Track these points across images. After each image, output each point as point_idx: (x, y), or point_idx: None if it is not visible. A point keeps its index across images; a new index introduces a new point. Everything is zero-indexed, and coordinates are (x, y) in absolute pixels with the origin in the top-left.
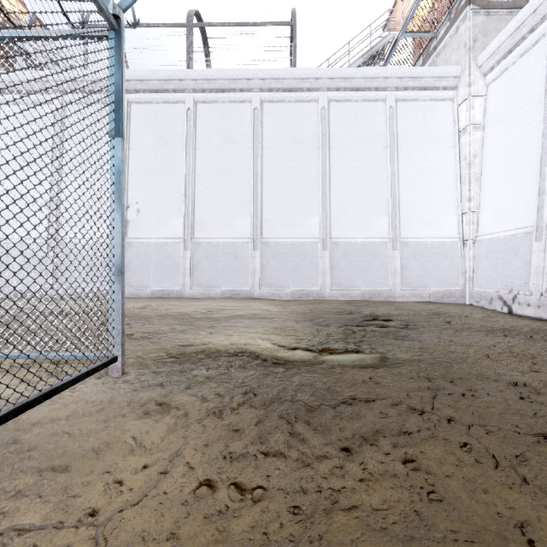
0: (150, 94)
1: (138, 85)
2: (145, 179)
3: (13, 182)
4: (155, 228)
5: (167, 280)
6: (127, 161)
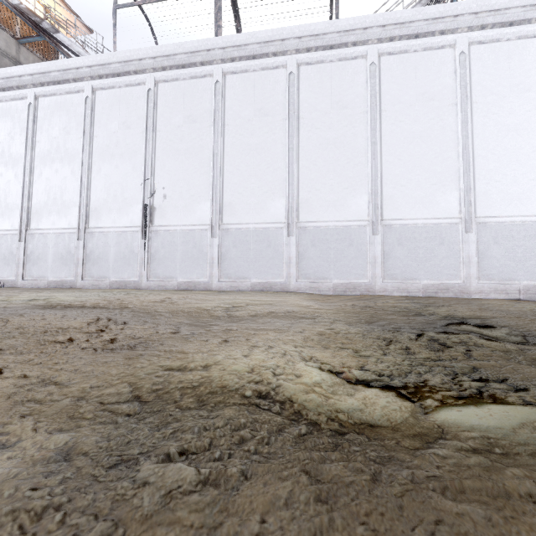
0: (177, 70)
1: (164, 61)
2: (172, 162)
3: (48, 173)
4: (182, 214)
5: (193, 271)
6: (154, 144)
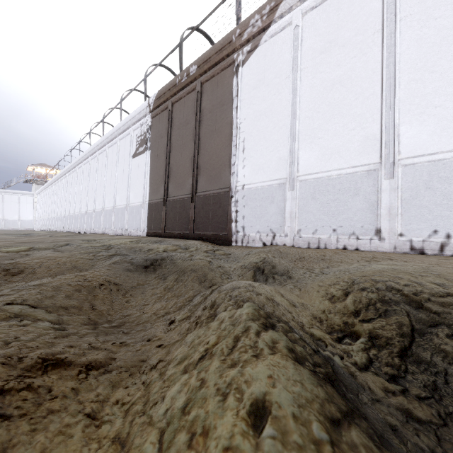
0: None
1: None
2: None
3: None
4: None
5: None
6: None
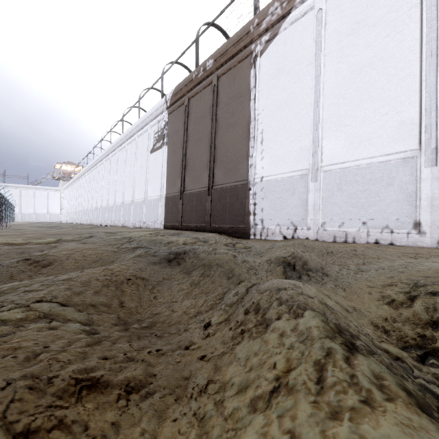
0: None
1: None
2: None
3: None
4: None
5: None
6: None
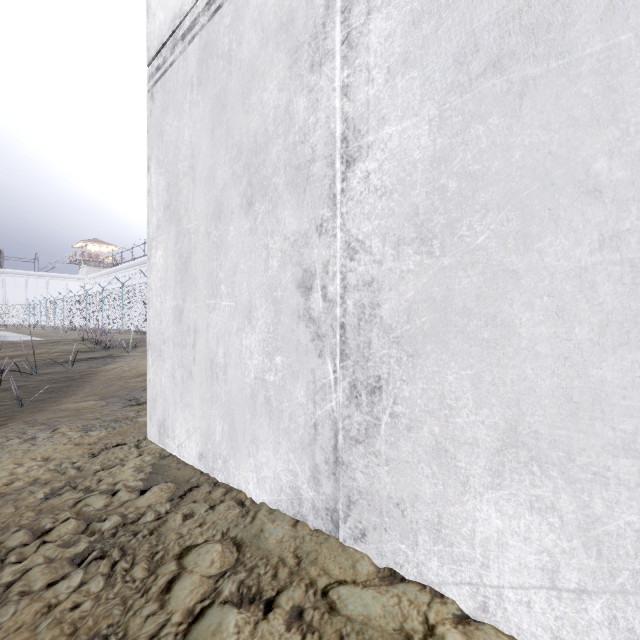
0: None
1: None
2: None
3: None
4: None
5: None
6: None
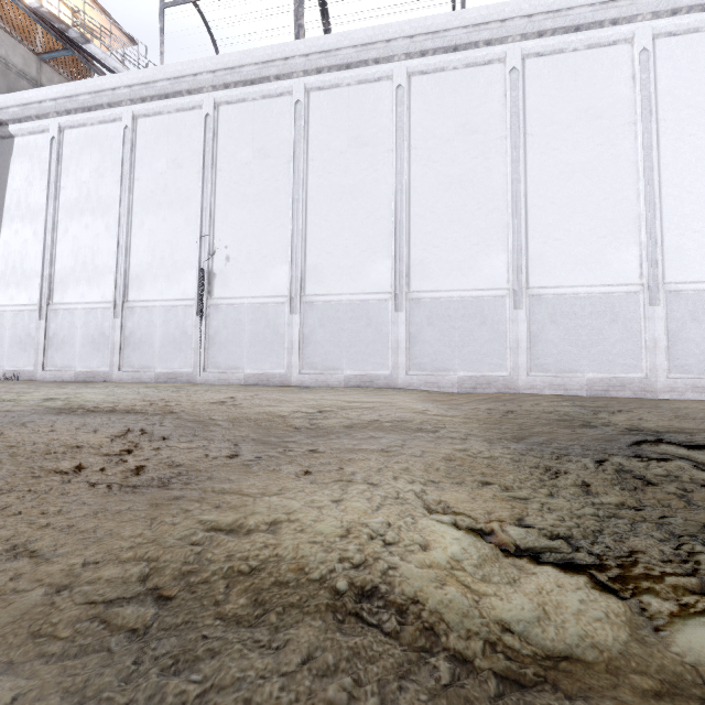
0: (244, 87)
1: (227, 76)
2: (237, 212)
3: (76, 229)
4: (251, 283)
5: (266, 359)
6: (214, 187)
